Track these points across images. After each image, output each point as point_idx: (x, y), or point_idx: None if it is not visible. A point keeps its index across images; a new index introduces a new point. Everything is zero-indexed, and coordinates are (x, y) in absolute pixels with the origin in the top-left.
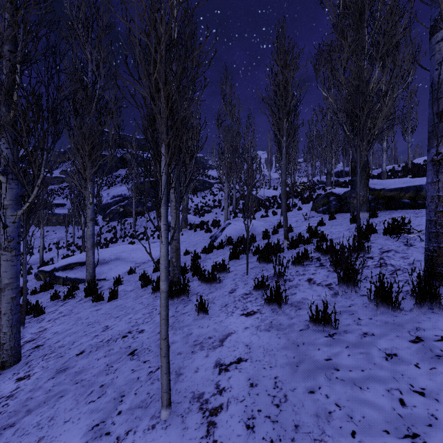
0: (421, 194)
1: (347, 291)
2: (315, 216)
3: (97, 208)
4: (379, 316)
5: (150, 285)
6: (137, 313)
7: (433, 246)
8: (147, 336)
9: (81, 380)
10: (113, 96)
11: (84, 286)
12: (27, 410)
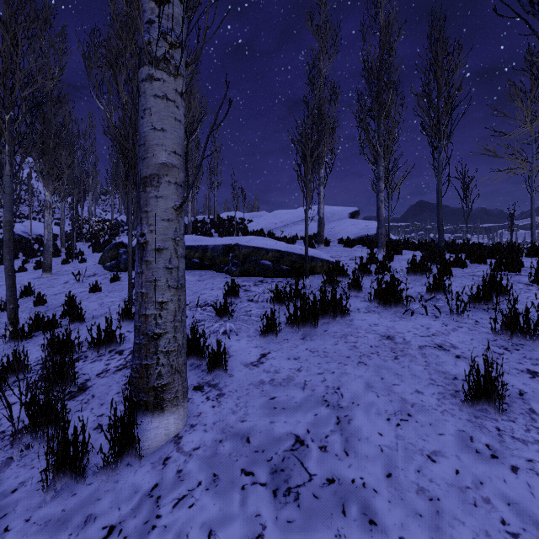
0: (207, 255)
1: (34, 445)
2: (99, 274)
3: None
4: (48, 506)
5: None
6: None
7: (136, 363)
8: None
9: None
10: None
11: None
12: None
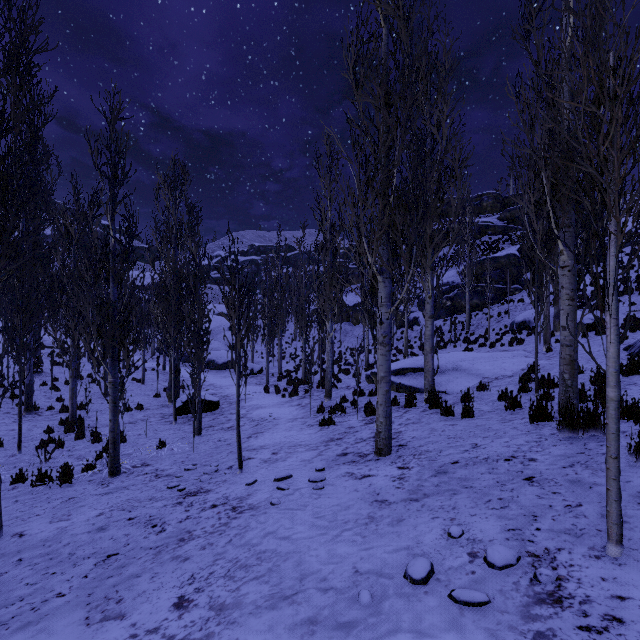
0: None
1: None
2: None
3: (437, 303)
4: None
5: (519, 409)
6: (515, 439)
7: None
8: (545, 466)
9: (470, 486)
10: (457, 157)
11: (421, 397)
12: (423, 493)
